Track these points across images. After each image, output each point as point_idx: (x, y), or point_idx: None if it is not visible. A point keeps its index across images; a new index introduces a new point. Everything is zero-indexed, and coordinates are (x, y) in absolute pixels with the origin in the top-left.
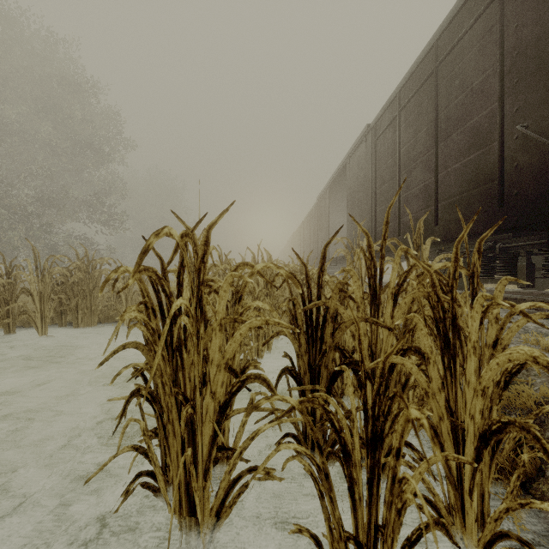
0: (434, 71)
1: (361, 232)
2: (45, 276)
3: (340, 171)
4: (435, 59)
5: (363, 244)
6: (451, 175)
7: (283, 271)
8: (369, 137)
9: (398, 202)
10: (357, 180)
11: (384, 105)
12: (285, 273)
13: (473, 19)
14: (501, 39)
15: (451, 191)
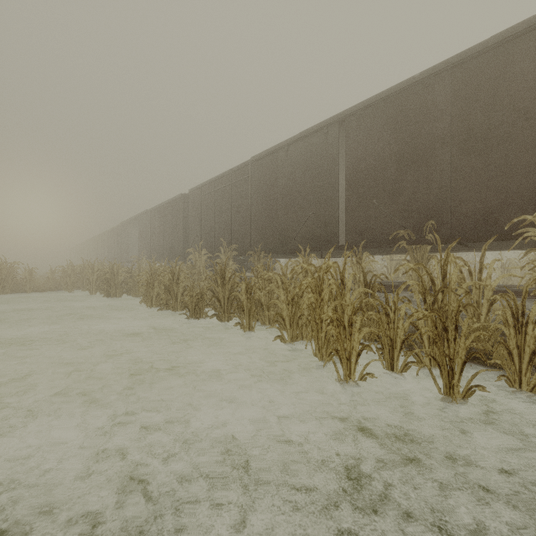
0: (164, 213)
1: (145, 251)
2: (1, 271)
3: (136, 218)
4: (164, 209)
5: (144, 259)
6: (167, 243)
7: (127, 269)
8: (148, 214)
9: (156, 245)
10: (143, 228)
11: (153, 208)
12: (127, 270)
13: (169, 209)
14: (172, 219)
15: (167, 248)
